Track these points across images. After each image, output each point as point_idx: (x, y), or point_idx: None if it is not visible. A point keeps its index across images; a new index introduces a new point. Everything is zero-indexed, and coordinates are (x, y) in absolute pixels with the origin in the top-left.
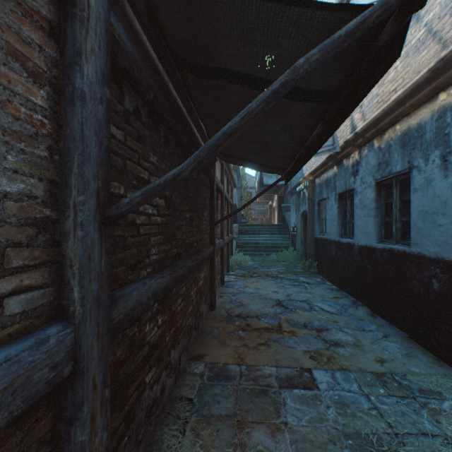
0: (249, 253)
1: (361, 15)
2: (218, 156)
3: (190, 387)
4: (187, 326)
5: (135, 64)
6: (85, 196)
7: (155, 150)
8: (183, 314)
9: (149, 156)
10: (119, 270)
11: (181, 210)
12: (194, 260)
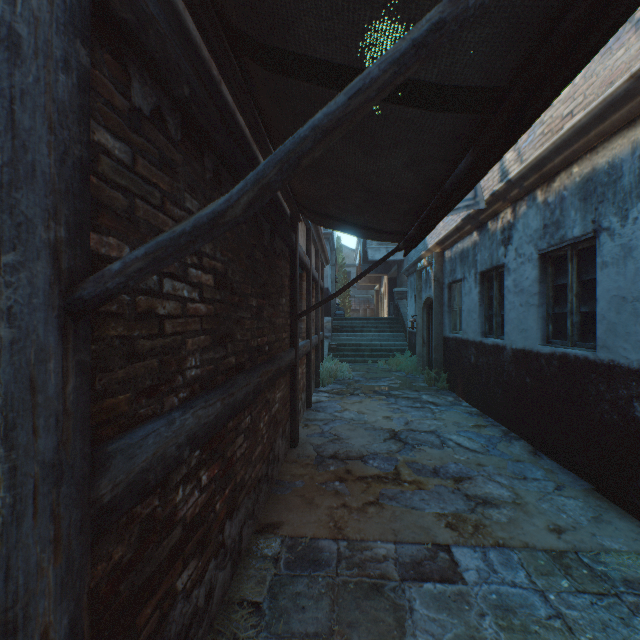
0: (348, 359)
1: None
2: (303, 213)
3: (257, 581)
4: (253, 479)
5: (150, 24)
6: (18, 254)
7: (194, 190)
8: (247, 461)
9: (183, 198)
10: (118, 399)
11: (244, 293)
12: (265, 374)
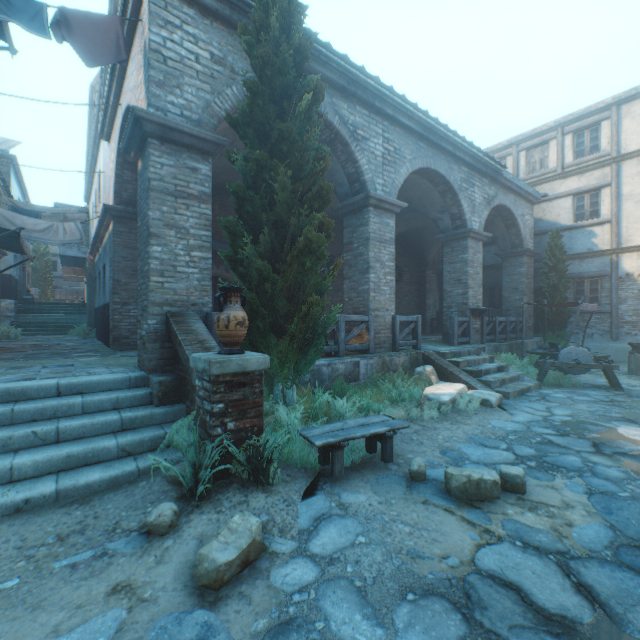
0: (31, 332)
1: (4, 234)
2: None
3: None
4: None
5: None
6: None
7: None
8: None
9: None
10: None
11: None
12: None
